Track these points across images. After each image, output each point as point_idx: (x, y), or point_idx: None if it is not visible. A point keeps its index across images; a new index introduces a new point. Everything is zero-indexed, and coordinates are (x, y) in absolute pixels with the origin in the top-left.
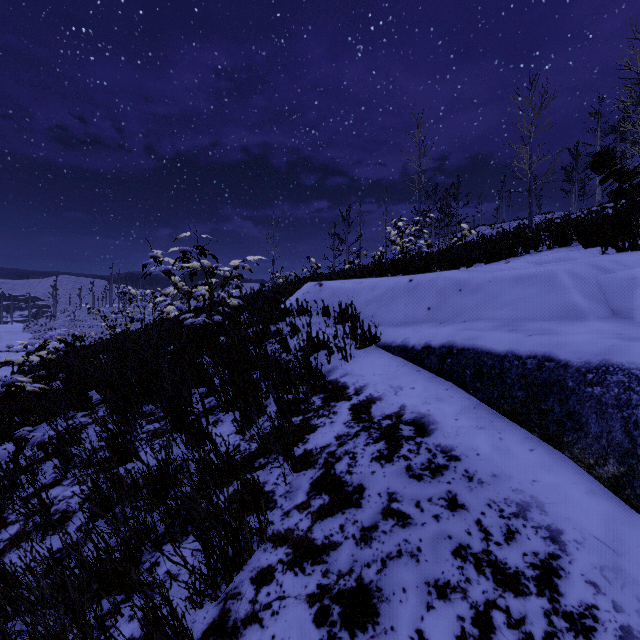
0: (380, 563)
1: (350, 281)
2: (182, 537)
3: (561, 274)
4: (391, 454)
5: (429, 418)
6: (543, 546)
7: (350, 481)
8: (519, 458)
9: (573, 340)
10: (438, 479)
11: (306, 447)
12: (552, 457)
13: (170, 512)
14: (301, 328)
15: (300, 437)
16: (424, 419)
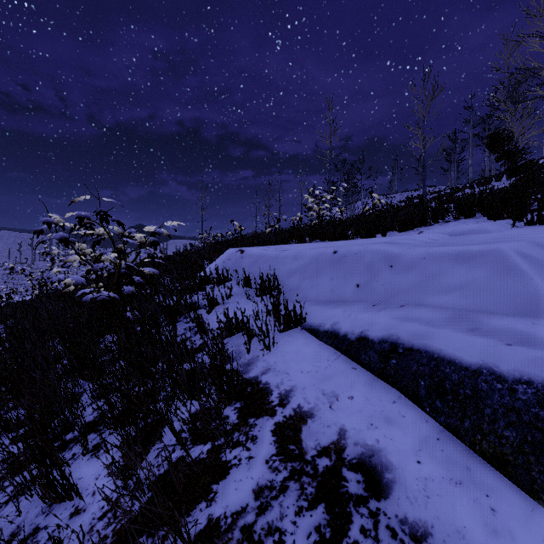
0: None
1: (272, 248)
2: None
3: (513, 255)
4: (336, 538)
5: (381, 457)
6: None
7: None
8: None
9: None
10: None
11: (211, 512)
12: None
13: None
14: (220, 300)
15: (205, 488)
16: (374, 459)
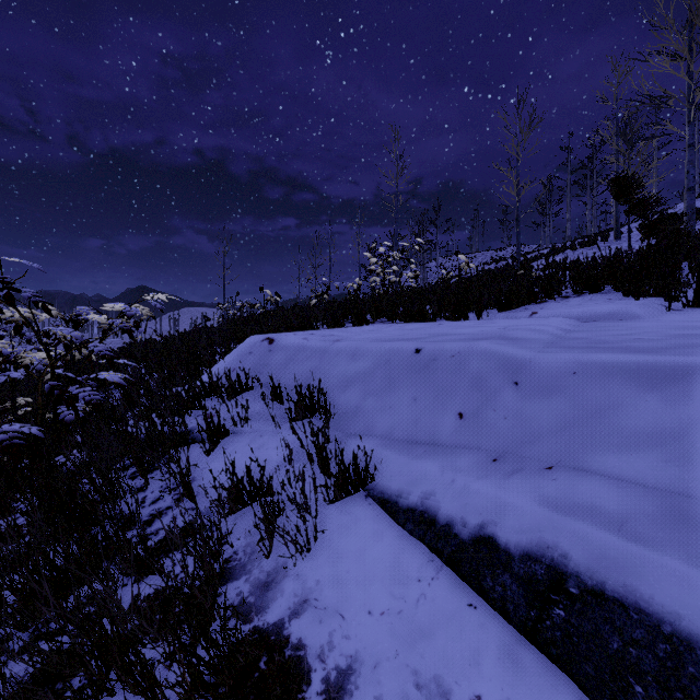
0: None
1: (317, 336)
2: None
3: None
4: None
5: None
6: None
7: None
8: None
9: None
10: None
11: None
12: None
13: None
14: (231, 426)
15: None
16: None
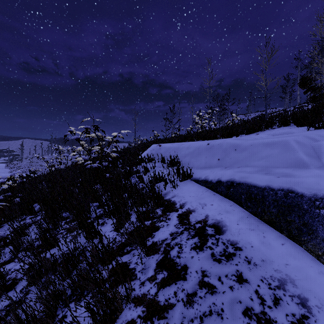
0: (199, 319)
1: (175, 144)
2: (81, 298)
3: (291, 142)
4: (202, 245)
5: (222, 223)
6: (297, 309)
7: (179, 262)
8: (276, 249)
9: (305, 181)
10: (230, 262)
11: (153, 240)
12: (295, 249)
13: (74, 283)
14: (150, 169)
15: (150, 234)
16: (219, 224)
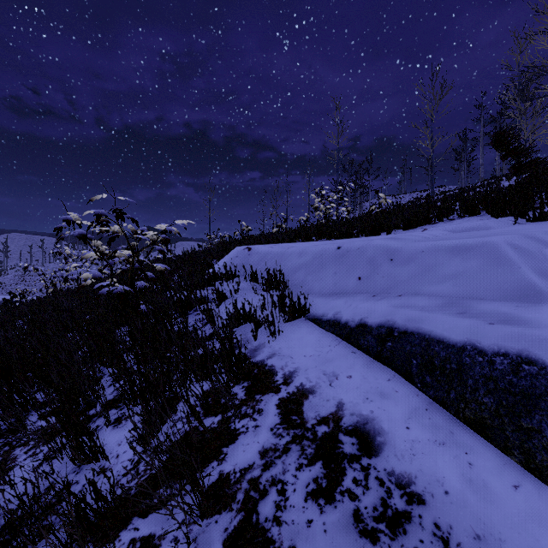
0: None
1: (278, 246)
2: None
3: (504, 247)
4: (332, 487)
5: (374, 424)
6: None
7: (278, 539)
8: (504, 502)
9: None
10: (400, 541)
11: (222, 469)
12: (547, 502)
13: None
14: (228, 294)
15: (216, 450)
16: (368, 426)
